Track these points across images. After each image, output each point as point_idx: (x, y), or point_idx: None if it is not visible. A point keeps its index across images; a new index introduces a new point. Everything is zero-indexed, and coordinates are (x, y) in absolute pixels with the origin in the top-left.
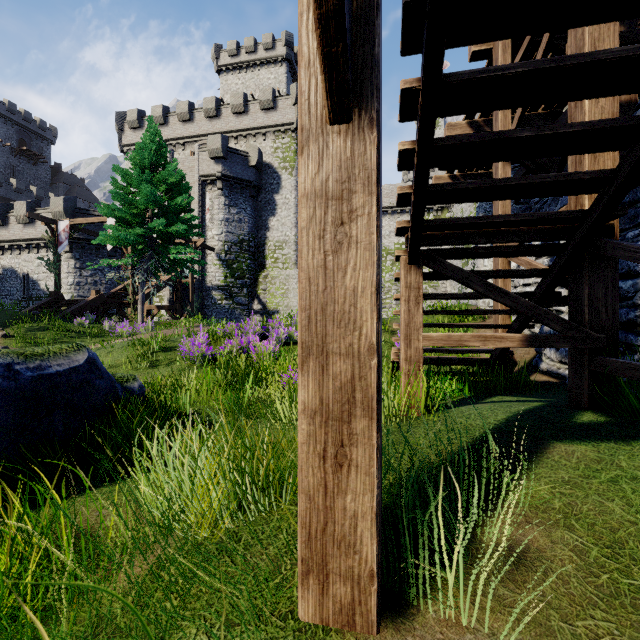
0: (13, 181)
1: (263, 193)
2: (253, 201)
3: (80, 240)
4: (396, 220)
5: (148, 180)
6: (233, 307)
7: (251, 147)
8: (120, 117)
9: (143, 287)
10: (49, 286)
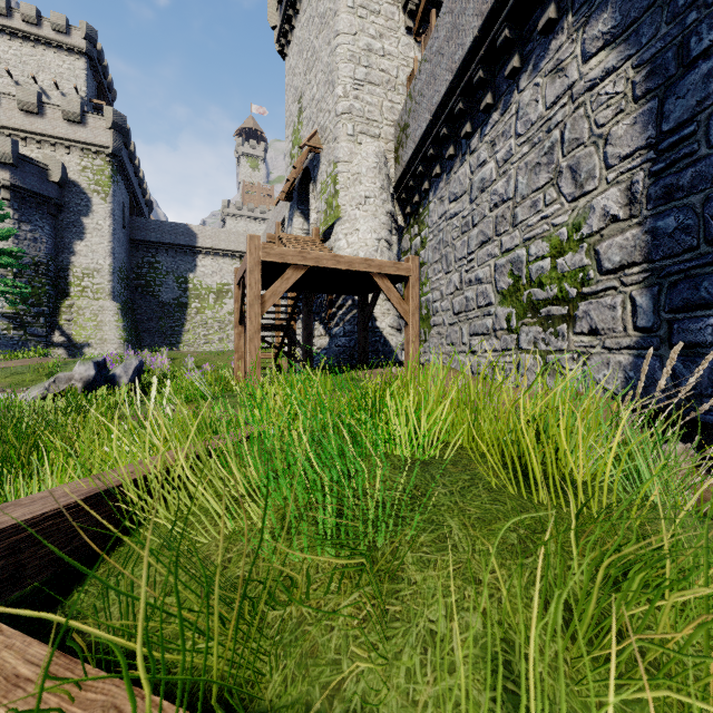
0: None
1: (66, 212)
2: (52, 219)
3: None
4: (219, 262)
5: None
6: (25, 339)
7: (52, 160)
8: None
9: None
10: None
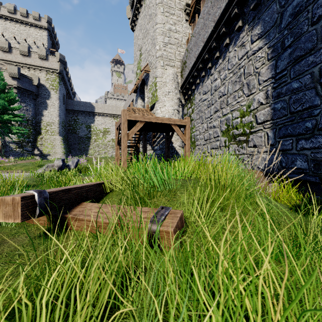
0: None
1: (40, 98)
2: (34, 101)
3: None
4: (104, 119)
5: (1, 97)
6: (23, 152)
7: (34, 76)
8: None
9: None
10: None
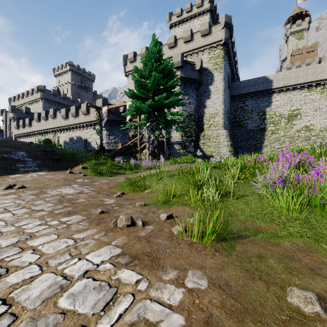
0: (79, 100)
1: (202, 86)
2: (196, 91)
3: (109, 120)
4: (289, 95)
5: (155, 70)
6: (186, 154)
7: (196, 58)
8: (125, 57)
9: (149, 139)
10: (95, 144)
